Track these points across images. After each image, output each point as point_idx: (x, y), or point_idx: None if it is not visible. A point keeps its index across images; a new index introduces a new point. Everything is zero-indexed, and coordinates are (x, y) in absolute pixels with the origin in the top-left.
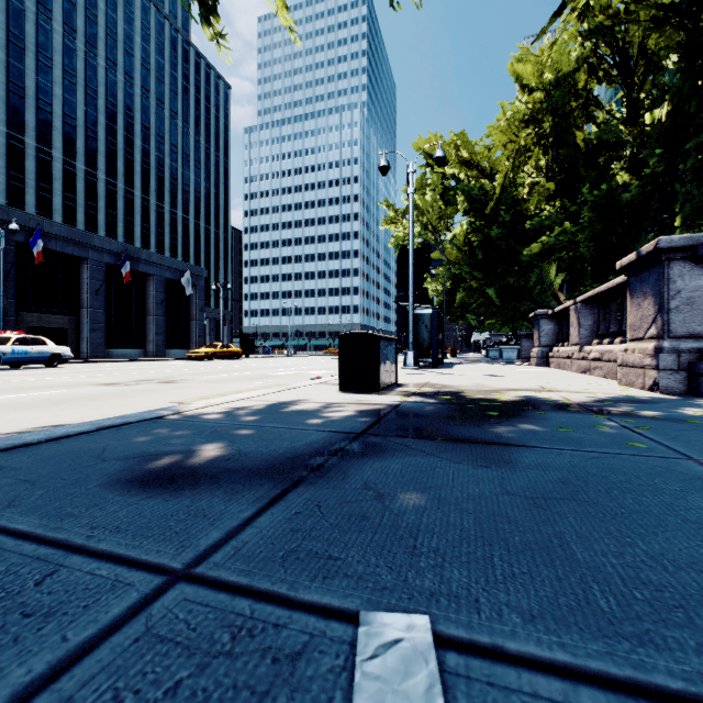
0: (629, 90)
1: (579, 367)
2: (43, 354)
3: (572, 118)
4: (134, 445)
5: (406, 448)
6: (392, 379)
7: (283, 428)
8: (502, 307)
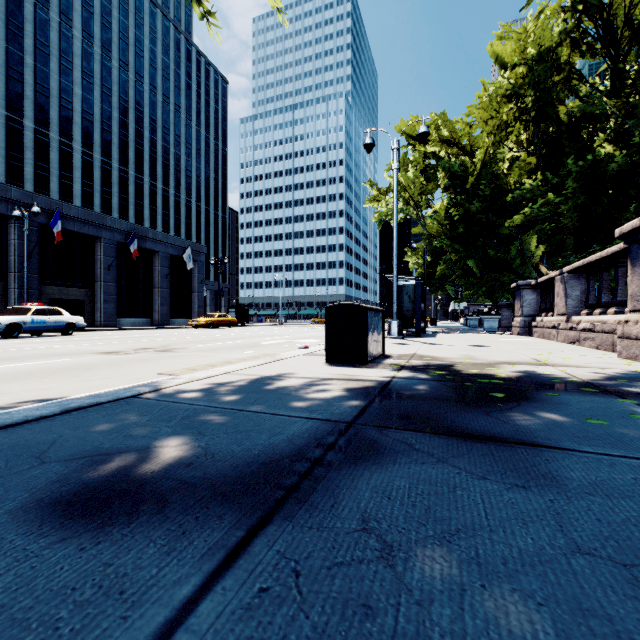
0: (614, 62)
1: (566, 337)
2: (59, 323)
3: (555, 91)
4: (89, 437)
5: (409, 449)
6: (379, 350)
7: (263, 414)
8: (482, 278)
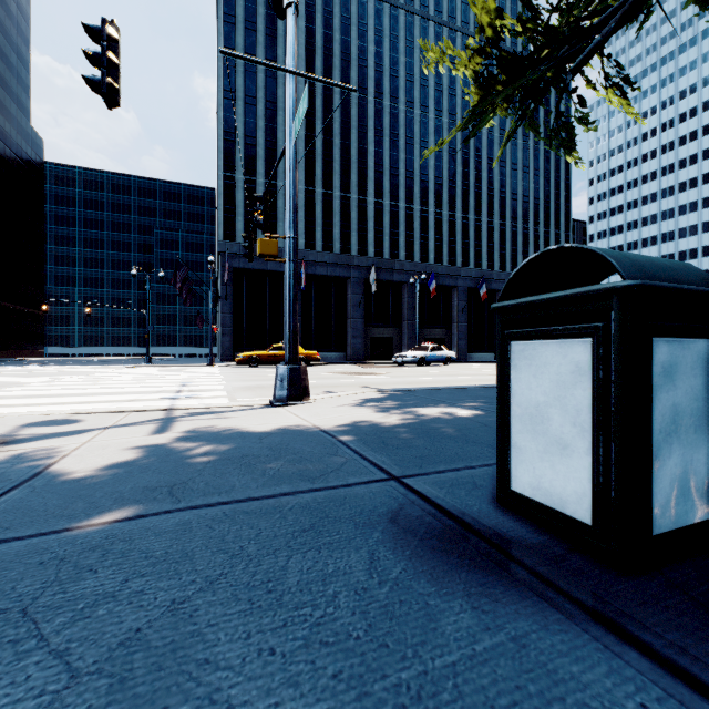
0: None
1: None
2: (442, 357)
3: None
4: None
5: None
6: None
7: None
8: None
